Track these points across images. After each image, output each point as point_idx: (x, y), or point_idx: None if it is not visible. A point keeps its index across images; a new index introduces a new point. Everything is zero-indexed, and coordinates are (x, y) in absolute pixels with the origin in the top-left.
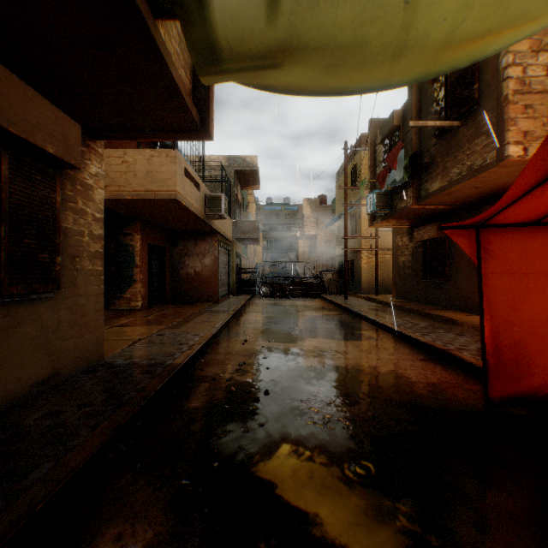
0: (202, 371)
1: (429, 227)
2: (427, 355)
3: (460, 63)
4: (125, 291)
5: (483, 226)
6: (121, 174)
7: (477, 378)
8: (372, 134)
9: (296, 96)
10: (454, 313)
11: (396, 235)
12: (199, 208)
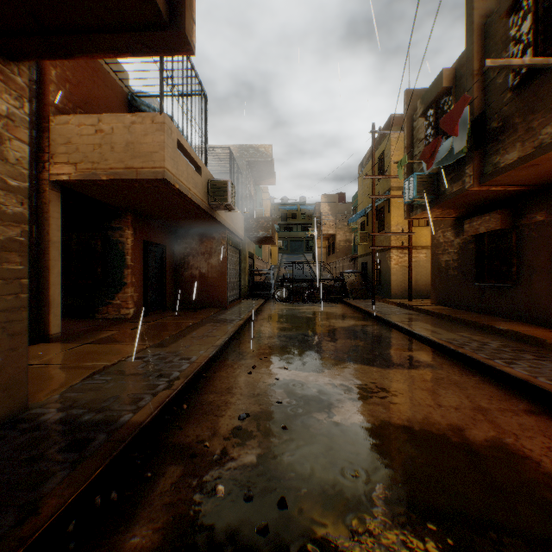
0: (179, 430)
1: (487, 217)
2: (531, 402)
3: None
4: (114, 296)
5: None
6: (94, 147)
7: None
8: (409, 108)
9: None
10: (530, 328)
11: (435, 230)
12: (200, 196)
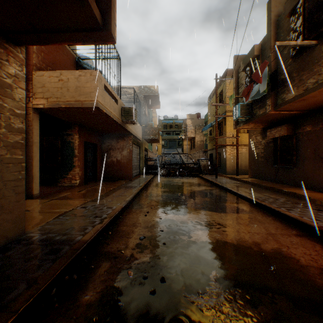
0: (107, 245)
1: (279, 128)
2: (298, 230)
3: None
4: (68, 173)
5: None
6: (58, 89)
7: None
8: (236, 66)
9: None
10: (302, 191)
11: (251, 135)
12: (117, 116)
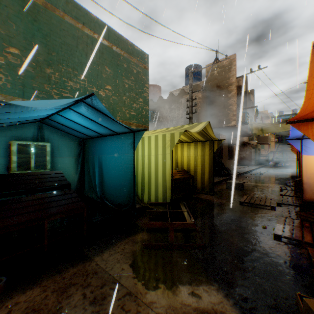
0: (252, 172)
1: None
2: None
3: None
4: None
5: None
6: None
7: None
8: None
9: None
10: None
11: None
12: (247, 140)
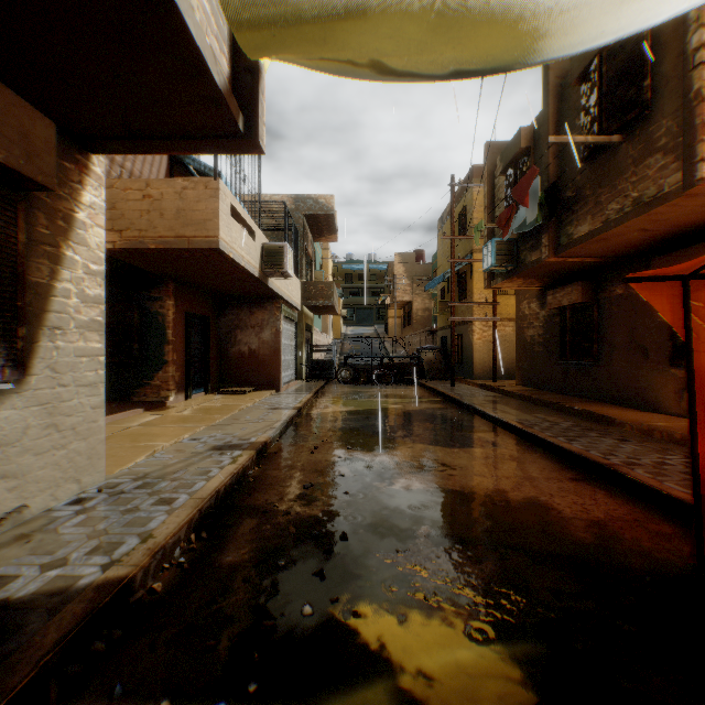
0: (249, 497)
1: (569, 288)
2: (579, 472)
3: (654, 16)
4: (153, 376)
5: (694, 276)
6: (141, 213)
7: (663, 511)
8: (490, 163)
9: (389, 82)
10: (607, 408)
11: (520, 301)
12: (254, 263)
